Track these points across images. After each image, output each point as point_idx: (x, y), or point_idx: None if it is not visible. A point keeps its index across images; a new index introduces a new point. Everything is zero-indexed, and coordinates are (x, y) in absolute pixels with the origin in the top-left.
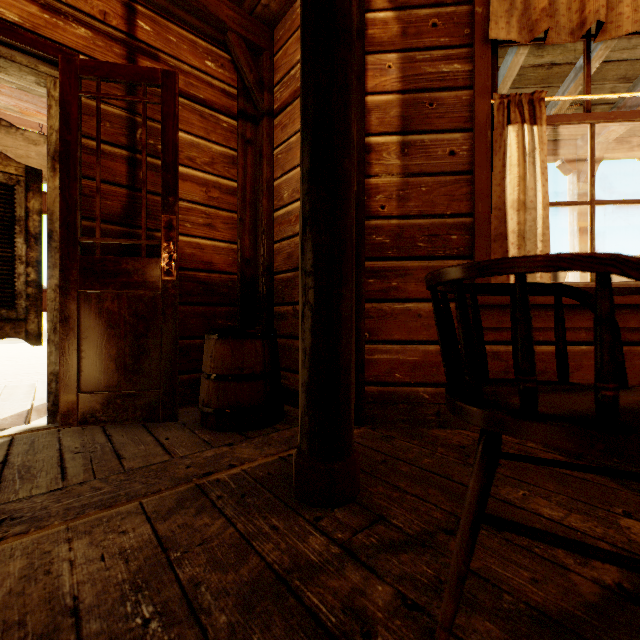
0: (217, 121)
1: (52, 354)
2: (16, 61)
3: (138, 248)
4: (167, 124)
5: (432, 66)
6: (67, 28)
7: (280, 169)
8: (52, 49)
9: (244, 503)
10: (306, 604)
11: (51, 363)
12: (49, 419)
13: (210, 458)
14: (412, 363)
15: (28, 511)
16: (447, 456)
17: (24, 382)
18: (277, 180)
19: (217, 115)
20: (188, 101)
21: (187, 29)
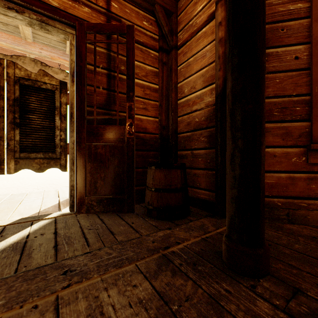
0: (148, 53)
1: (72, 176)
2: (56, 27)
3: (111, 121)
4: (129, 54)
5: (283, 7)
6: (79, 8)
7: (182, 77)
8: (73, 19)
9: (198, 270)
10: None
11: (71, 180)
12: (71, 209)
13: (163, 237)
14: (270, 184)
15: (77, 266)
16: (309, 244)
17: (48, 188)
18: (180, 83)
19: (148, 50)
20: (135, 43)
21: (134, 5)
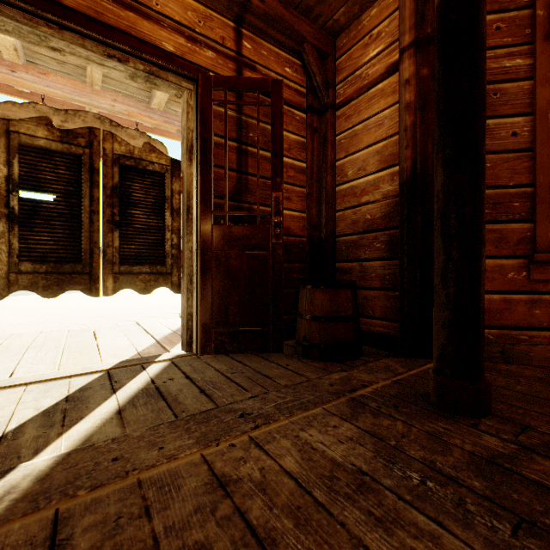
0: (292, 115)
1: (189, 299)
2: (169, 80)
3: (243, 218)
4: (275, 121)
5: (496, 62)
6: (201, 52)
7: (343, 151)
8: (193, 69)
9: (403, 412)
10: (530, 479)
11: (188, 306)
12: (187, 348)
13: (341, 380)
14: None
15: (252, 410)
16: (534, 385)
17: (101, 323)
18: (340, 160)
19: (292, 110)
20: None
21: (273, 44)
